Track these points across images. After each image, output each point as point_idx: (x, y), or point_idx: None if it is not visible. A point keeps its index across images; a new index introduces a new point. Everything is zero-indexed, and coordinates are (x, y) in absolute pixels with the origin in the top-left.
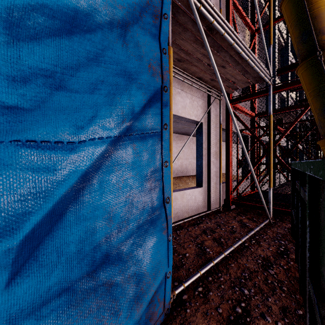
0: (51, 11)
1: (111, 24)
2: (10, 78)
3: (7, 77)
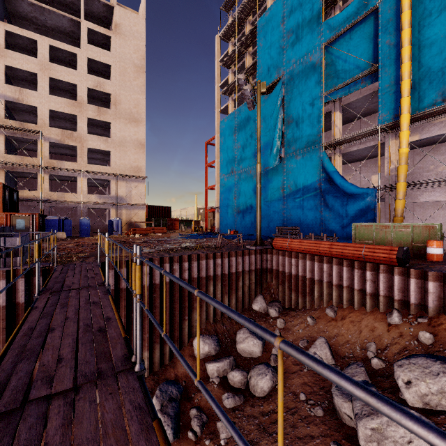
0: (358, 210)
1: (366, 207)
2: (356, 217)
3: (356, 217)
